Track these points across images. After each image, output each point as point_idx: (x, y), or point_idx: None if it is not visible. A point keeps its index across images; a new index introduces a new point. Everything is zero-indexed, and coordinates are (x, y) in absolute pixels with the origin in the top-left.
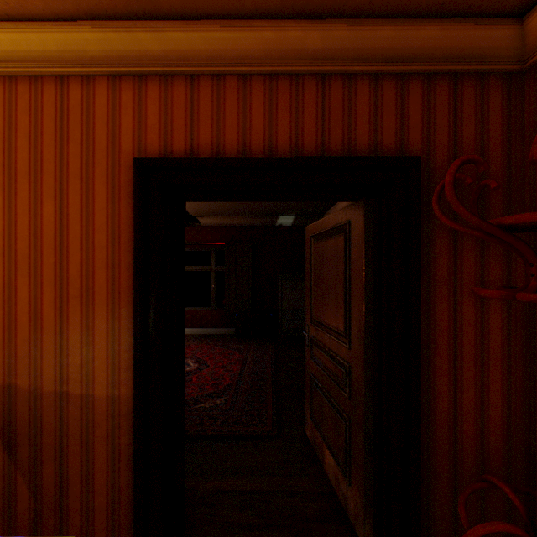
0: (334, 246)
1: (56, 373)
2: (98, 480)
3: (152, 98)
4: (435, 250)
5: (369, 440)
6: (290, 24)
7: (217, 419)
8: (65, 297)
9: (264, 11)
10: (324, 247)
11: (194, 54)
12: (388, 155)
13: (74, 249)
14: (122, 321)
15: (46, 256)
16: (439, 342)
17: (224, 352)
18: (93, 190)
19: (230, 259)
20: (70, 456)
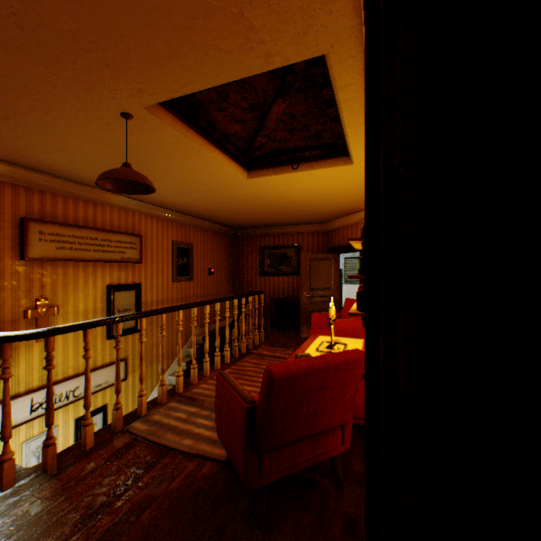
0: None
1: None
2: None
3: None
4: None
5: None
6: None
7: None
8: None
9: None
10: None
11: None
12: None
13: None
14: None
15: None
16: None
17: None
18: None
19: None
20: None
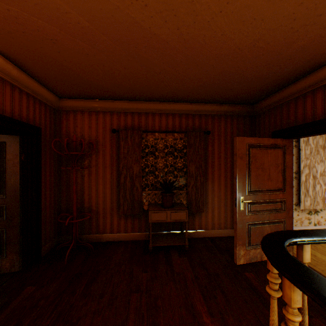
0: None
1: None
2: None
3: None
4: (42, 157)
5: (22, 228)
6: (11, 63)
7: None
8: None
9: (4, 54)
10: None
11: None
12: (32, 123)
13: None
14: None
15: None
16: (43, 186)
17: None
18: None
19: None
20: None
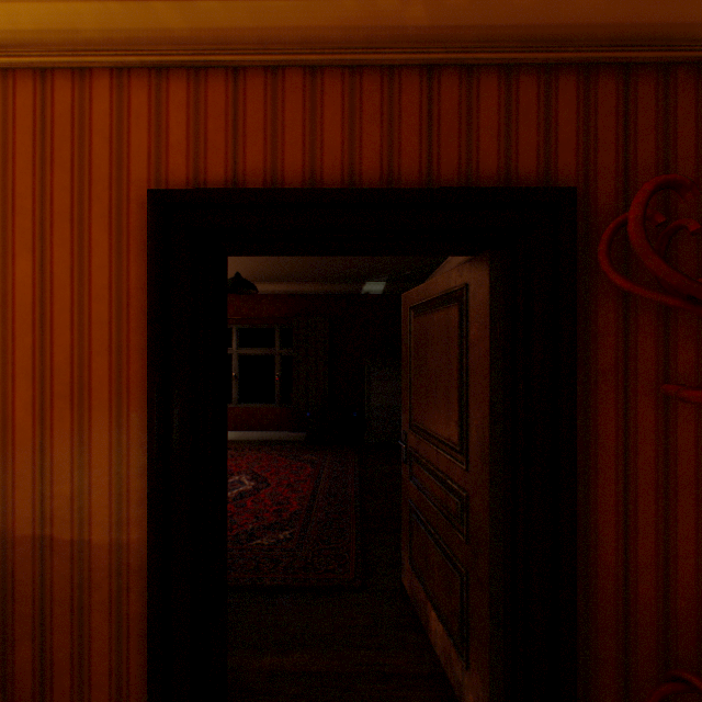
0: (443, 321)
1: (35, 509)
2: (97, 667)
3: (176, 102)
4: (597, 327)
5: (497, 607)
6: None
7: (279, 562)
8: (49, 396)
9: None
10: (429, 323)
11: (237, 35)
12: (526, 186)
13: (61, 326)
14: (133, 432)
15: (20, 336)
16: (602, 464)
17: (291, 465)
18: (89, 239)
19: (299, 339)
20: (56, 632)
